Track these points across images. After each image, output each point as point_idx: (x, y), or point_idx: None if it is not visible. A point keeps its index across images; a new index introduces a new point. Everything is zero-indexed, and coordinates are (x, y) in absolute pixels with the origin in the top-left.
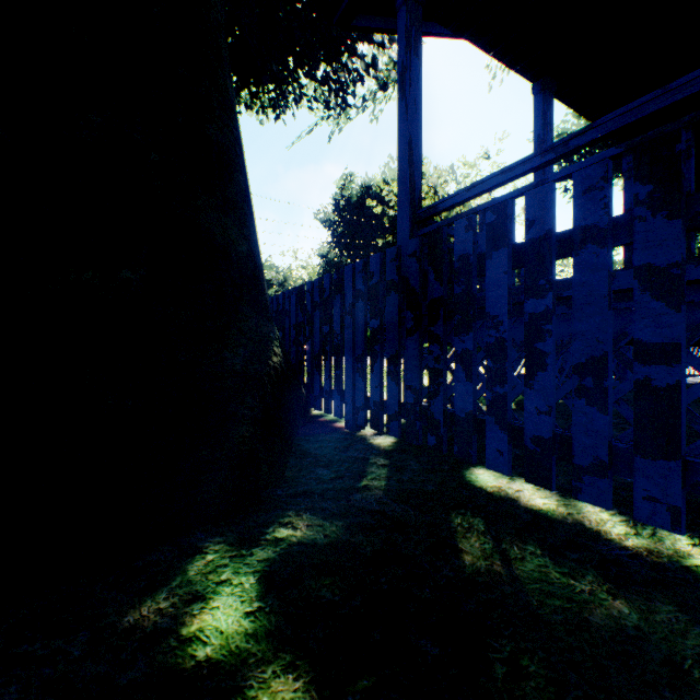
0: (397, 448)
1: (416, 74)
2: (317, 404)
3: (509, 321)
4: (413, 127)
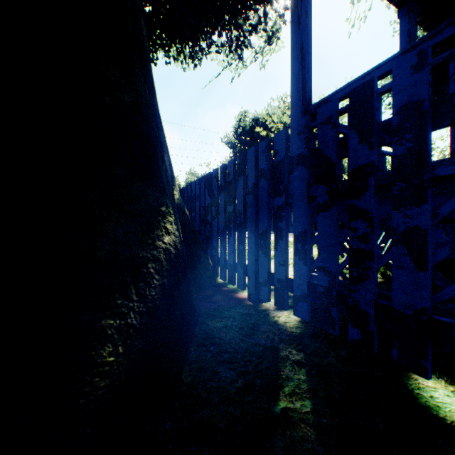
0: (306, 332)
1: None
2: (222, 274)
3: None
4: (305, 36)
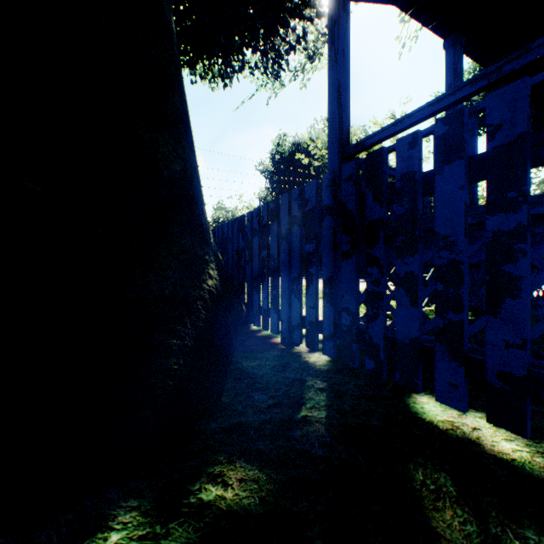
0: (332, 368)
1: (344, 27)
2: (256, 320)
3: (464, 240)
4: (342, 74)
